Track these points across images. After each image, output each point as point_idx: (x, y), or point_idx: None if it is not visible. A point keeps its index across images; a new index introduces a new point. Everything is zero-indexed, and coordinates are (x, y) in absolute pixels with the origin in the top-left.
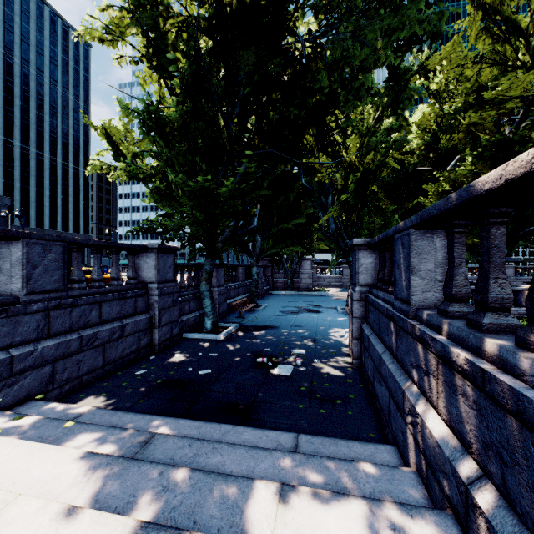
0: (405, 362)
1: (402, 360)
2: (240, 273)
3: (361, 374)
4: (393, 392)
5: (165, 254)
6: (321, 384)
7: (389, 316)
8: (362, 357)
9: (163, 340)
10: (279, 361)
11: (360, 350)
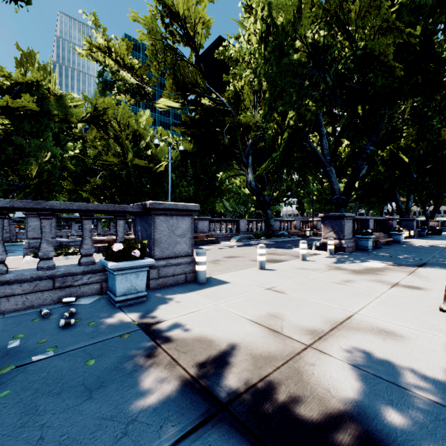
0: None
1: None
2: None
3: None
4: None
5: None
6: None
7: None
8: None
9: None
10: None
11: None
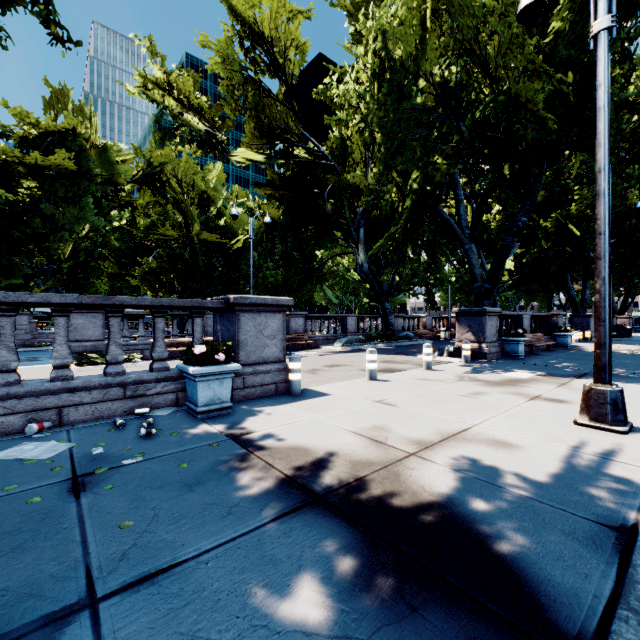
0: None
1: None
2: None
3: None
4: None
5: None
6: None
7: None
8: None
9: None
10: None
11: None
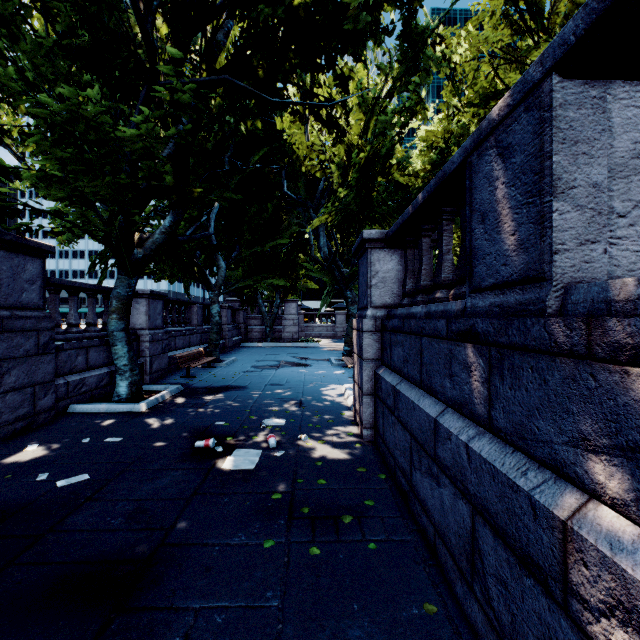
0: (540, 434)
1: (520, 430)
2: (194, 313)
3: (378, 453)
4: (495, 513)
5: (17, 253)
6: (312, 481)
7: (456, 334)
8: (379, 425)
9: (7, 421)
10: (238, 443)
11: (373, 412)
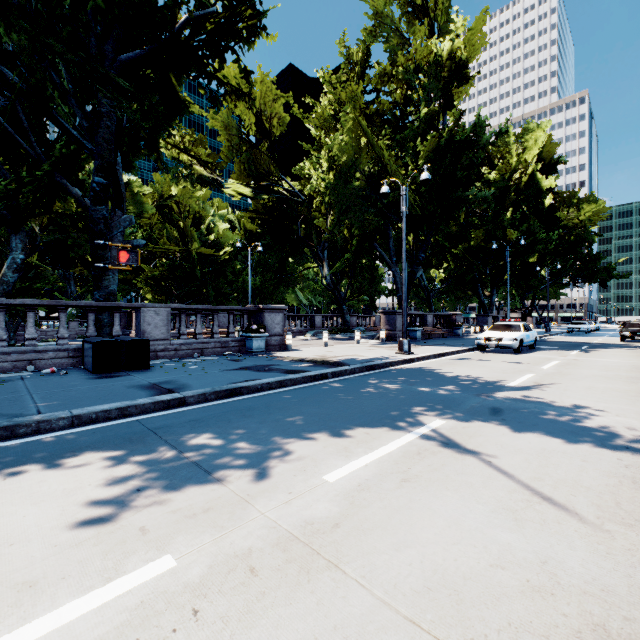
0: None
1: None
2: None
3: None
4: None
5: None
6: None
7: None
8: None
9: None
10: None
11: None
